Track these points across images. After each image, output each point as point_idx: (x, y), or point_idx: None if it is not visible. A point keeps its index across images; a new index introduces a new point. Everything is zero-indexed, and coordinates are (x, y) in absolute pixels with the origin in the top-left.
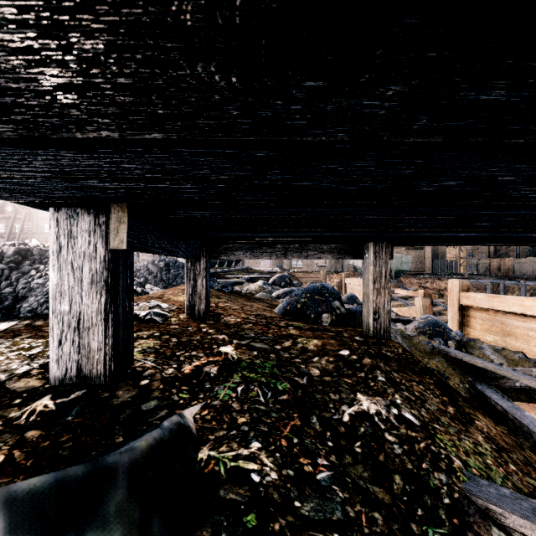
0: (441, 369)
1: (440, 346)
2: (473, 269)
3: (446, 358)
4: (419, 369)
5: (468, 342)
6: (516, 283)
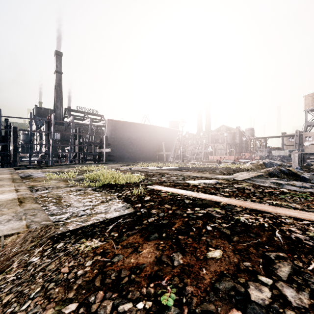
0: None
1: None
2: None
3: None
4: None
5: None
6: None
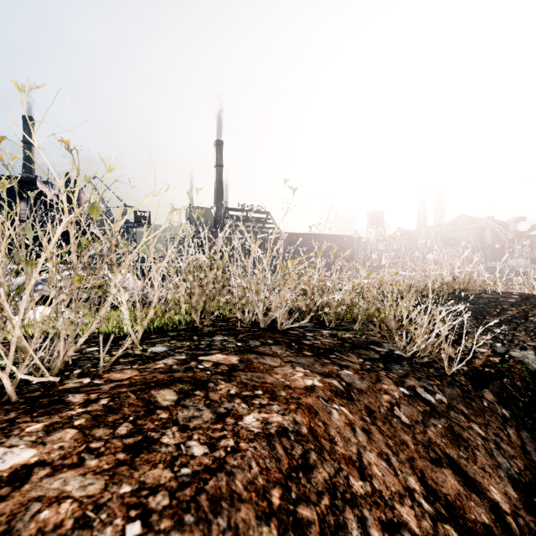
0: None
1: None
2: None
3: None
4: None
5: None
6: None
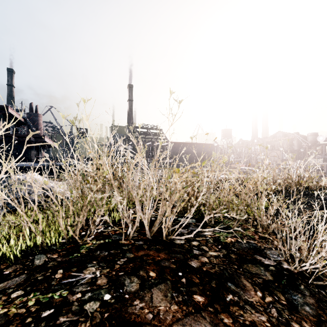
0: None
1: None
2: None
3: None
4: None
5: None
6: None
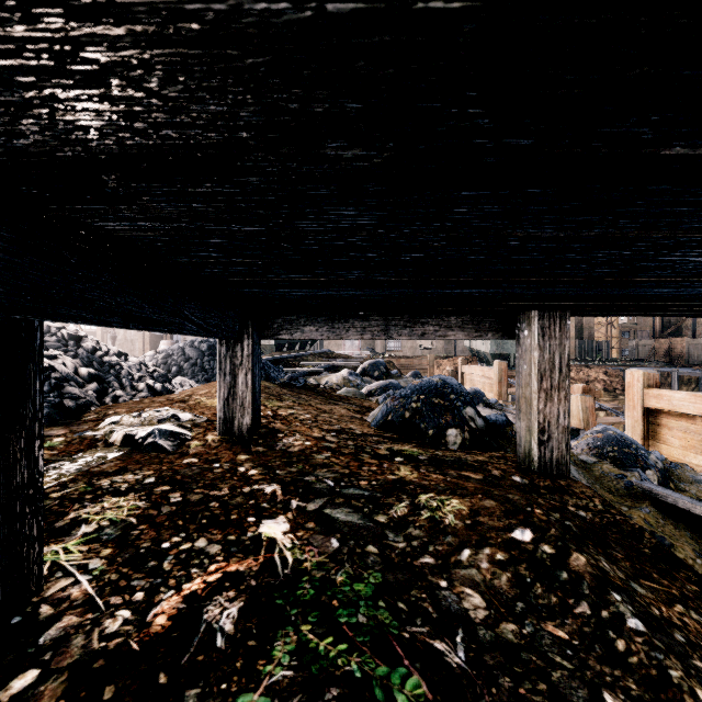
0: (656, 528)
1: (644, 483)
2: (632, 352)
3: (657, 504)
4: (650, 550)
5: (673, 471)
6: (694, 372)
